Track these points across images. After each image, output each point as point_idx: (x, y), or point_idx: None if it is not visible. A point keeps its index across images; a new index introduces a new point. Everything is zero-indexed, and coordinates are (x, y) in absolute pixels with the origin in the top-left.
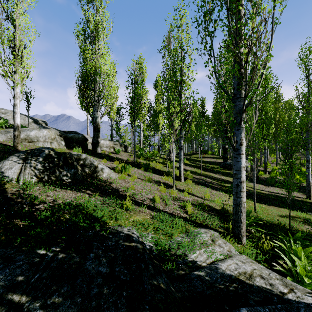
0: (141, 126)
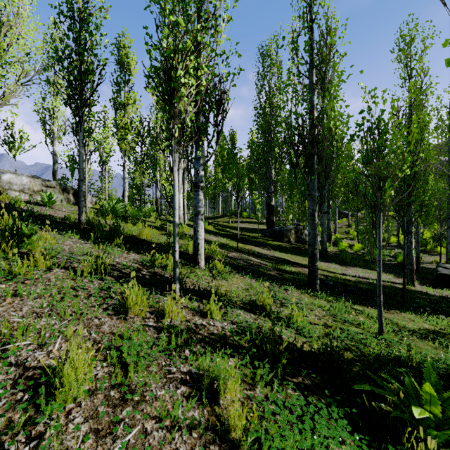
0: (125, 164)
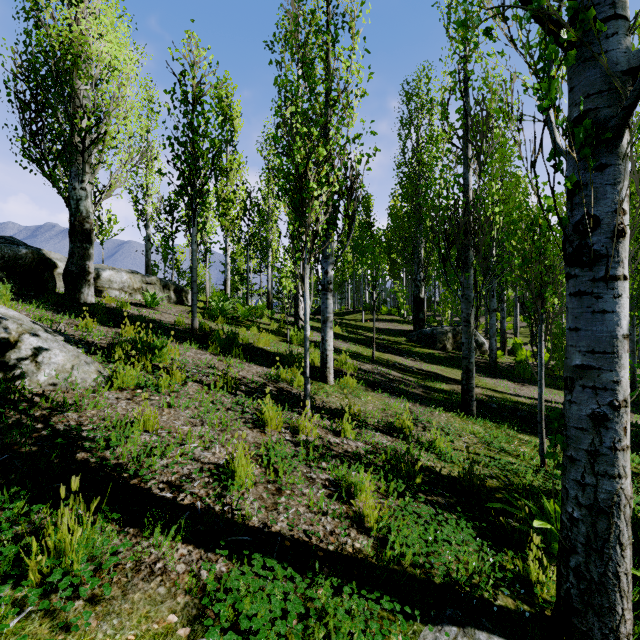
0: (227, 246)
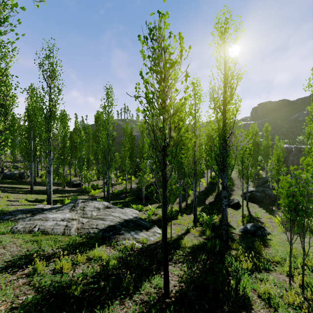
0: None
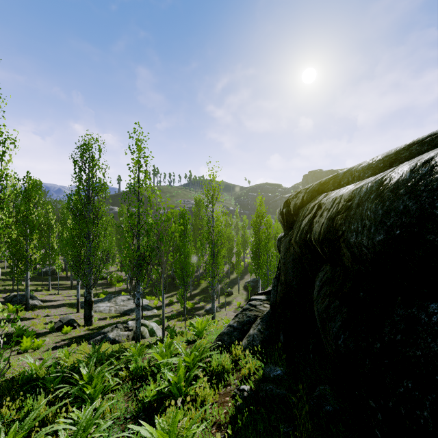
0: None
